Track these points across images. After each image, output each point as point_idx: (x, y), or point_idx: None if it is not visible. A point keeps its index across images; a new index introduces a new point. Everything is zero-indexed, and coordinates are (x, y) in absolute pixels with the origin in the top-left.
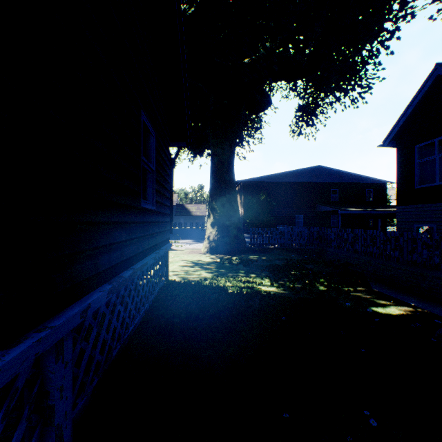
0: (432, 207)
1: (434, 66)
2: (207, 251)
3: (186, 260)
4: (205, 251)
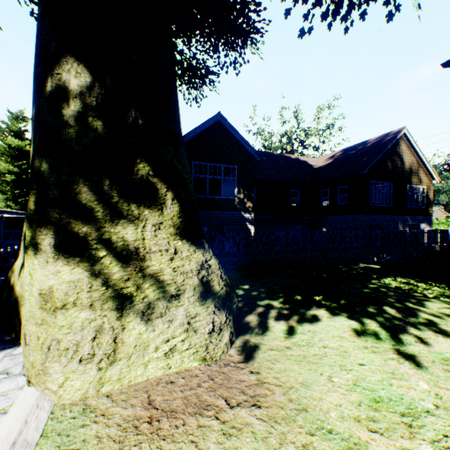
0: (205, 213)
1: (218, 112)
2: (232, 337)
3: (403, 350)
4: (229, 344)
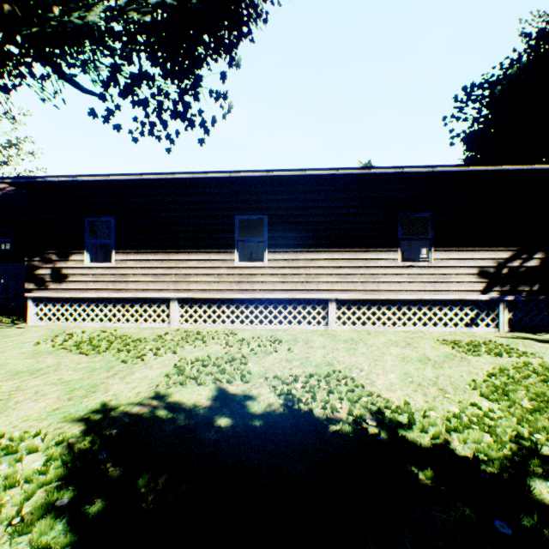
0: None
1: None
2: None
3: None
4: None
